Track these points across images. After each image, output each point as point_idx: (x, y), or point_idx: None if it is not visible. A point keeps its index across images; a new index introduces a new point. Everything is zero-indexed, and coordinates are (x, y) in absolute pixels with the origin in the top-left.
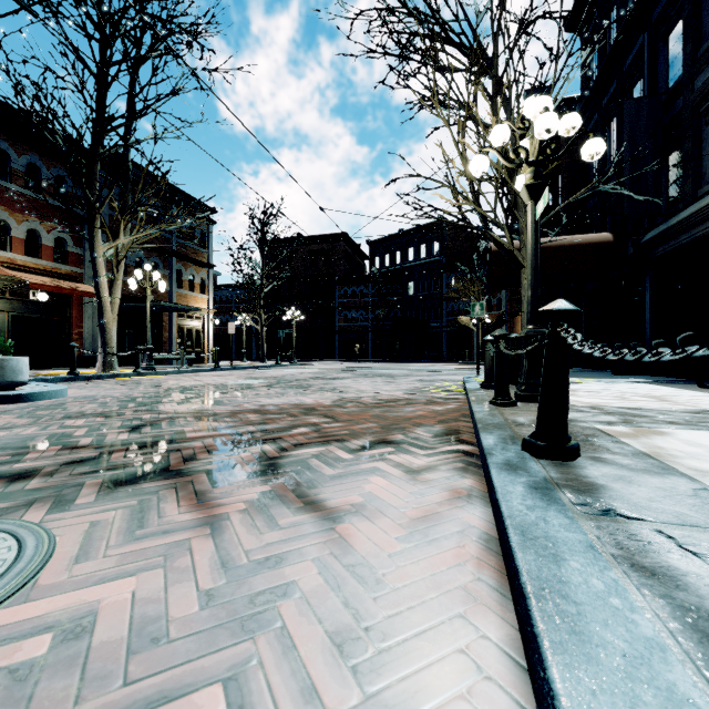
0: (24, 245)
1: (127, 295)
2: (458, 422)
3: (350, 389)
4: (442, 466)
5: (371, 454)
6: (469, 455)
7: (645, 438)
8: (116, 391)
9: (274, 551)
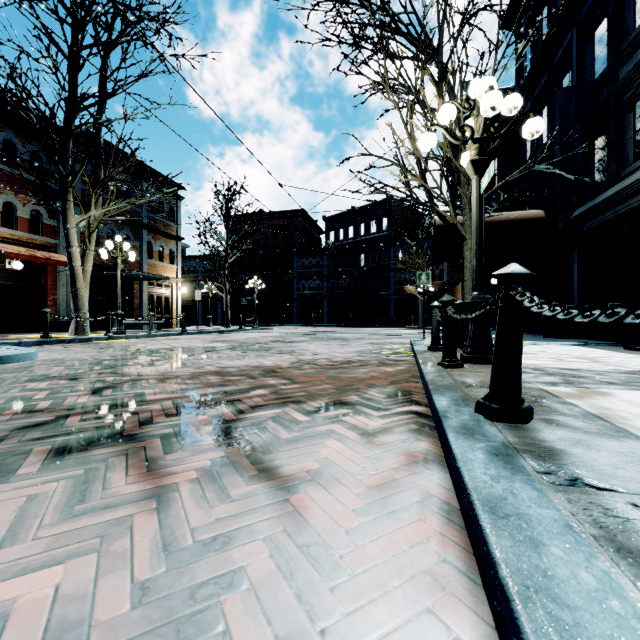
0: (1, 217)
1: (100, 264)
2: (408, 383)
3: (307, 351)
4: (397, 428)
5: (327, 416)
6: (422, 416)
7: (590, 398)
8: (85, 354)
9: (222, 528)
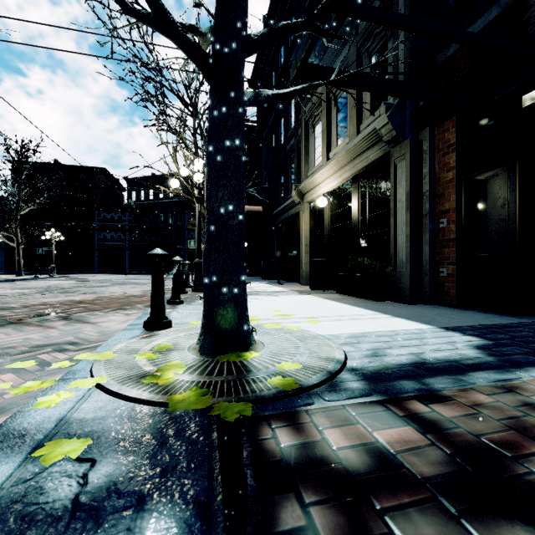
0: None
1: None
2: None
3: (106, 292)
4: (141, 312)
5: (113, 312)
6: None
7: None
8: None
9: (77, 328)
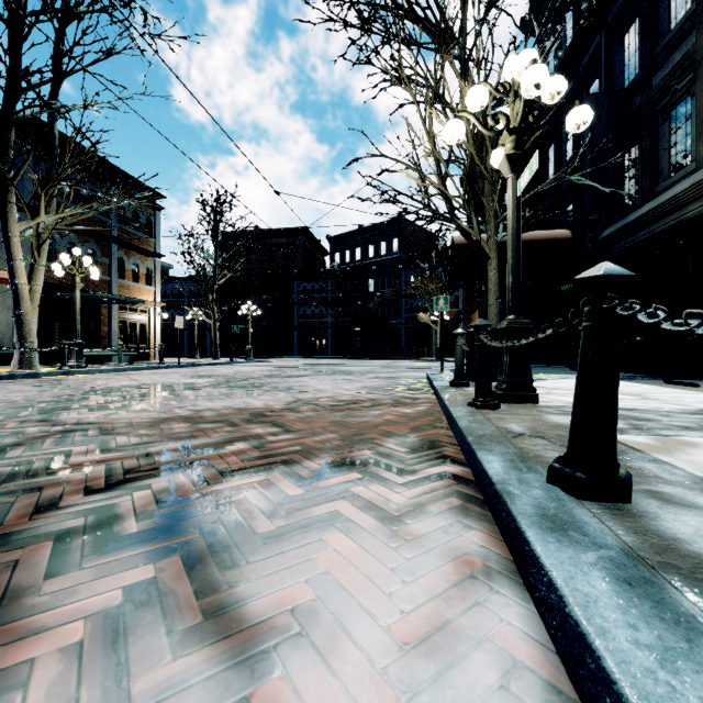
0: None
1: (57, 284)
2: (434, 429)
3: (307, 388)
4: (431, 506)
5: (329, 486)
6: (462, 483)
7: (682, 453)
8: (20, 394)
9: None
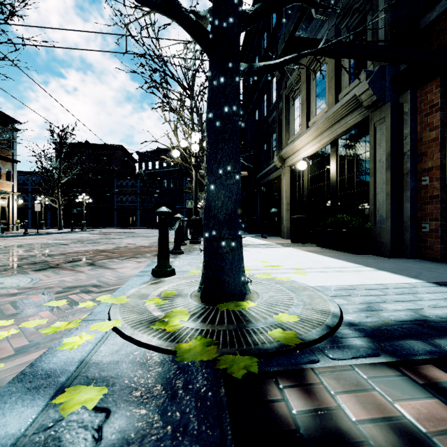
0: None
1: None
2: None
3: (123, 243)
4: (149, 260)
5: (127, 260)
6: None
7: None
8: None
9: (100, 273)
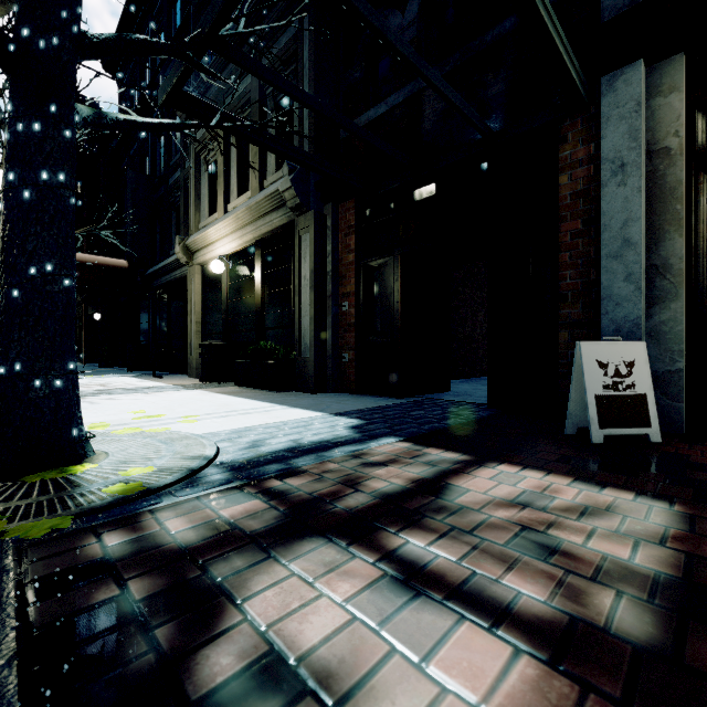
0: None
1: None
2: None
3: None
4: None
5: None
6: None
7: None
8: None
9: None
